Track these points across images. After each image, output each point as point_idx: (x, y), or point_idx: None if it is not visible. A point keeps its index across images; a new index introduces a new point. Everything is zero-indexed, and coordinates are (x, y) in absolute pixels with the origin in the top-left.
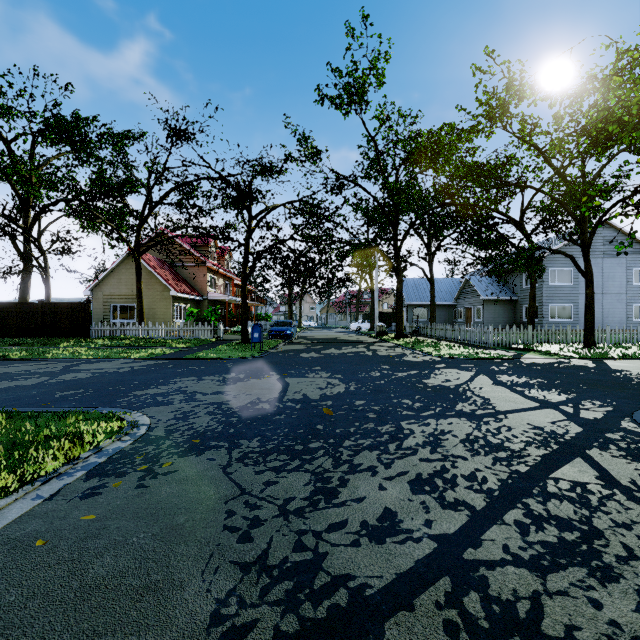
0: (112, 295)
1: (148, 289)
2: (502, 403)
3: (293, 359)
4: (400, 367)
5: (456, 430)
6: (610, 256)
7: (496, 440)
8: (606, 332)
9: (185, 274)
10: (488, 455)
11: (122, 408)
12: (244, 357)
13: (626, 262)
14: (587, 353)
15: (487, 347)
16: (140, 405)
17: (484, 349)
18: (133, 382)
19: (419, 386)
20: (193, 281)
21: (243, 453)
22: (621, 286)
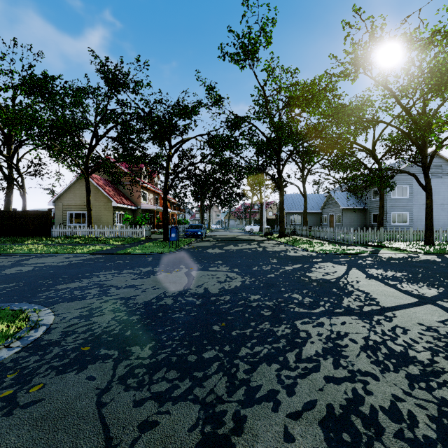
0: (69, 205)
1: (96, 201)
2: (383, 298)
3: (201, 254)
4: (285, 261)
5: (352, 332)
6: (436, 177)
7: (398, 347)
8: (439, 233)
9: (124, 190)
10: (399, 371)
11: (36, 304)
12: (163, 252)
13: (447, 181)
14: (430, 249)
15: (349, 244)
16: (55, 300)
17: (347, 246)
18: (63, 275)
19: (304, 279)
20: (130, 195)
21: (129, 367)
22: (444, 199)
